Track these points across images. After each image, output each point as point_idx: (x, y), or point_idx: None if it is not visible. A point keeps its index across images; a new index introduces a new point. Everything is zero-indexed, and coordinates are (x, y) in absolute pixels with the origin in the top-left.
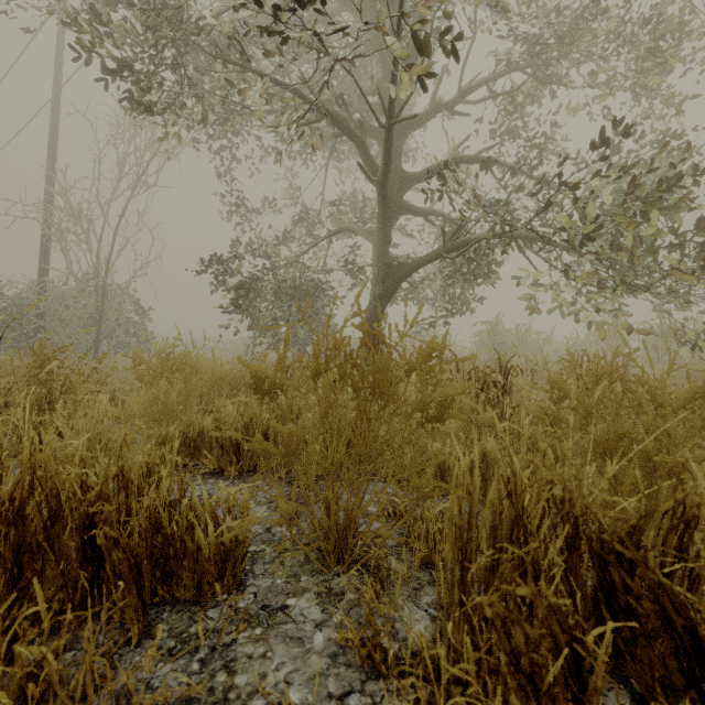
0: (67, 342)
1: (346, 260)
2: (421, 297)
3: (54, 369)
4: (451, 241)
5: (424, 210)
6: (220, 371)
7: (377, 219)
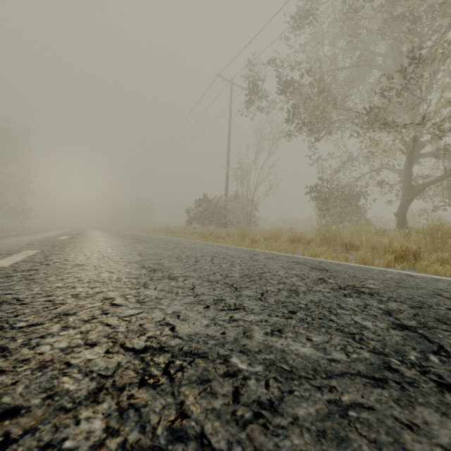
0: (241, 221)
1: (378, 180)
2: (423, 194)
3: (332, 230)
4: (450, 174)
5: (431, 155)
6: (373, 231)
7: (405, 166)
